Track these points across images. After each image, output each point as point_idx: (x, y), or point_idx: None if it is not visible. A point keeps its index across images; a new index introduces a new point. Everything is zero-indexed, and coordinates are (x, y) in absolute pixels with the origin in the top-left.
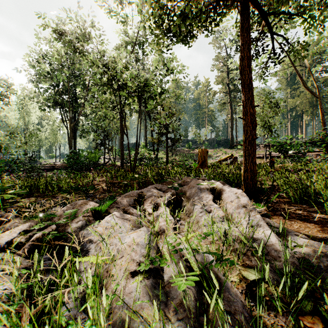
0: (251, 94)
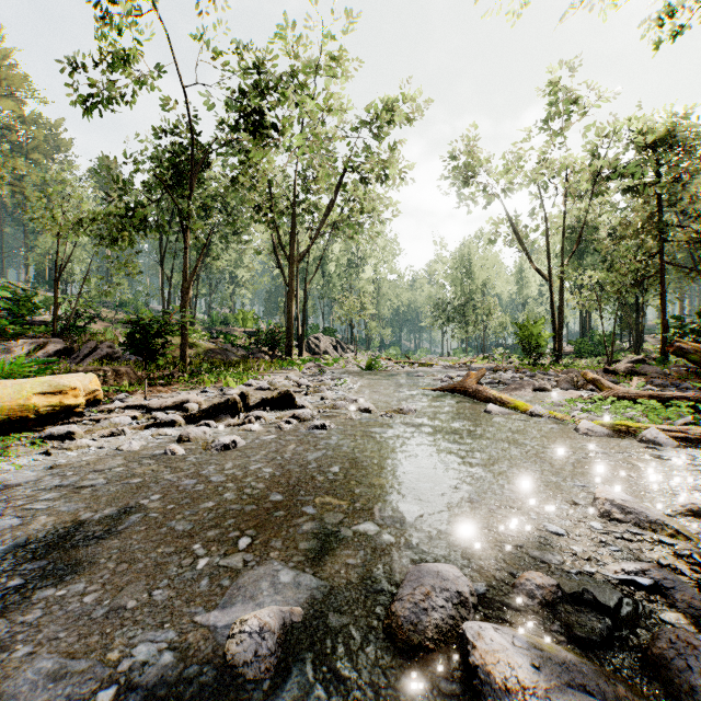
0: (663, 313)
